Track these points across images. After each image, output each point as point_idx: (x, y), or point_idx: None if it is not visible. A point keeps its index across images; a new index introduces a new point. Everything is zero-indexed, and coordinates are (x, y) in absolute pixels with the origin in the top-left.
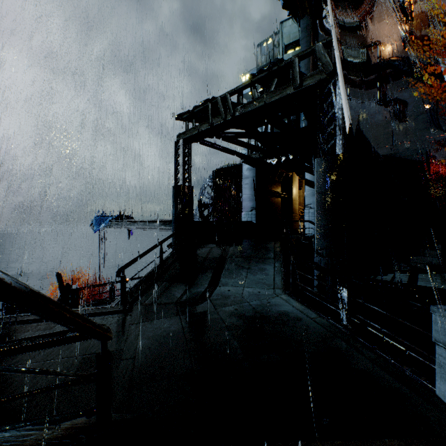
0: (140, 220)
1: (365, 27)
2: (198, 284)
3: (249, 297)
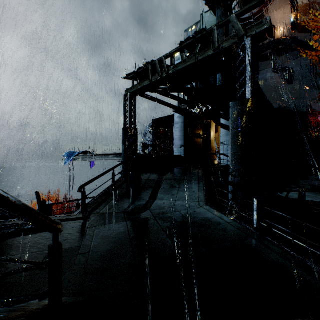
0: (98, 154)
1: (263, 15)
2: (141, 199)
3: (179, 208)
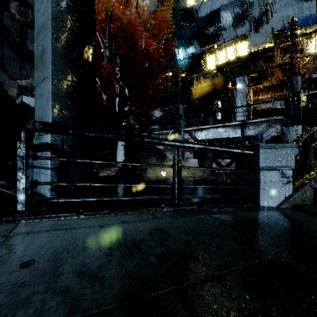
0: None
1: None
2: None
3: None
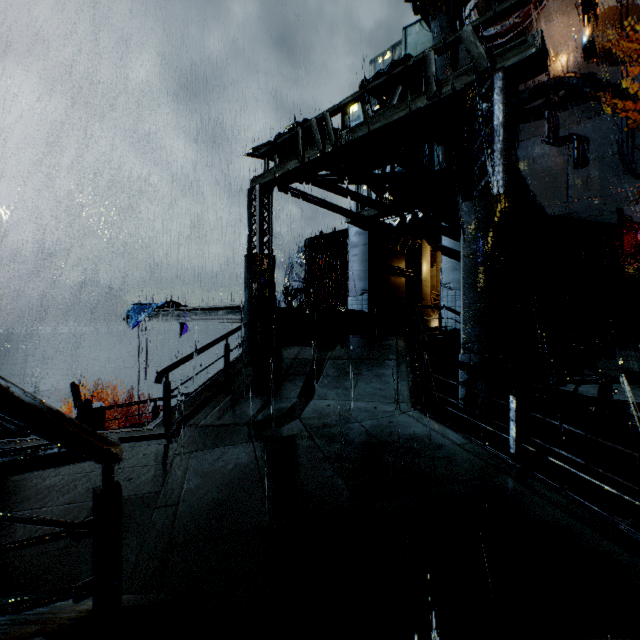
0: (197, 308)
1: (527, 30)
2: (283, 397)
3: (359, 414)
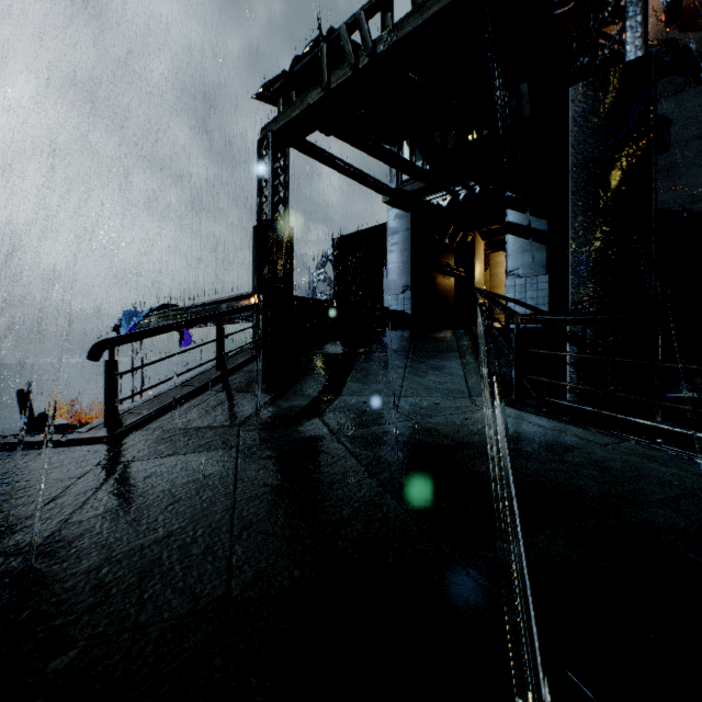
0: (196, 304)
1: None
2: (296, 394)
3: (414, 412)
